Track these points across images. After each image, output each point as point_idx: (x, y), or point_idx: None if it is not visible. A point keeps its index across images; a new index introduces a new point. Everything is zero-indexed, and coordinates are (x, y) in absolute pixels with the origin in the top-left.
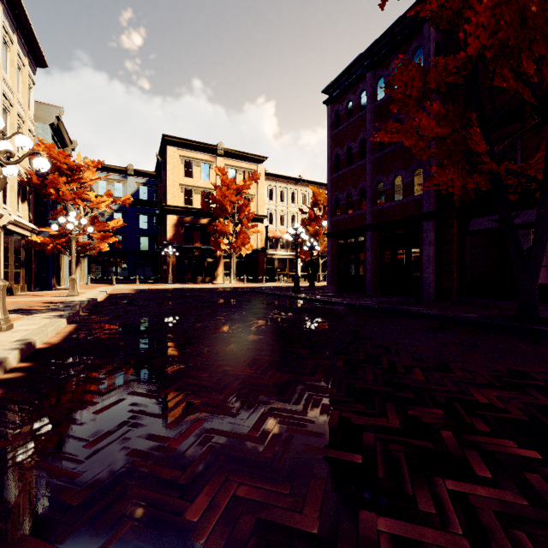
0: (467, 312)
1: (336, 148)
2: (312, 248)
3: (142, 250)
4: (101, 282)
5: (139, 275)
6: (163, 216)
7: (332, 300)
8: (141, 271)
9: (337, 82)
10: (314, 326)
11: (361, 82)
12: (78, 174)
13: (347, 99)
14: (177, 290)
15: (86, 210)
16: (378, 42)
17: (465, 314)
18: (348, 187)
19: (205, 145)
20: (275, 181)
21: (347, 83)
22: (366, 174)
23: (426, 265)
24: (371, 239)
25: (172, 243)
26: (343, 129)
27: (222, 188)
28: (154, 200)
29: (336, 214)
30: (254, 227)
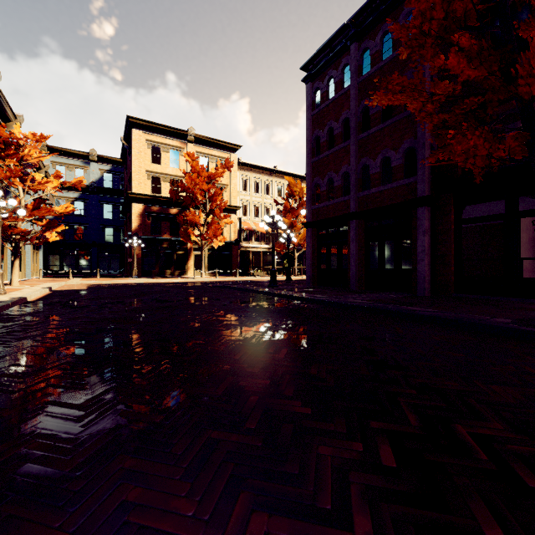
0: (489, 315)
1: (316, 130)
2: (289, 240)
3: (106, 242)
4: (61, 276)
5: (104, 268)
6: (129, 205)
7: (317, 297)
8: (106, 265)
9: (317, 57)
10: (305, 341)
11: (344, 56)
12: (16, 149)
13: (328, 76)
14: (139, 285)
15: (25, 191)
16: (364, 9)
17: (493, 318)
18: (329, 172)
19: (174, 130)
20: (249, 171)
21: (328, 57)
22: (350, 156)
23: (421, 256)
24: (355, 228)
25: (137, 234)
26: (324, 109)
27: (192, 175)
28: (120, 189)
29: (316, 202)
30: (227, 217)
